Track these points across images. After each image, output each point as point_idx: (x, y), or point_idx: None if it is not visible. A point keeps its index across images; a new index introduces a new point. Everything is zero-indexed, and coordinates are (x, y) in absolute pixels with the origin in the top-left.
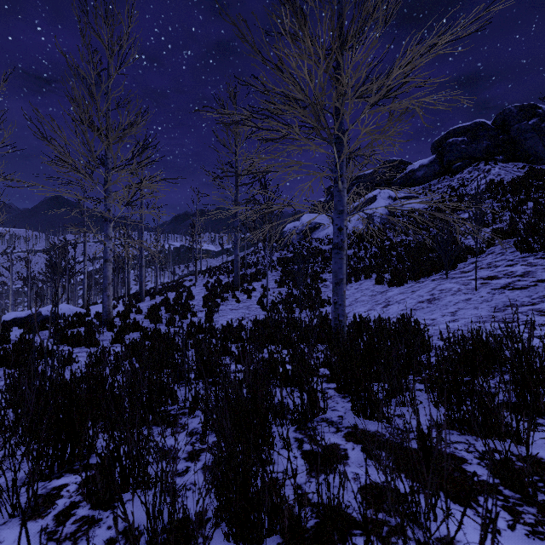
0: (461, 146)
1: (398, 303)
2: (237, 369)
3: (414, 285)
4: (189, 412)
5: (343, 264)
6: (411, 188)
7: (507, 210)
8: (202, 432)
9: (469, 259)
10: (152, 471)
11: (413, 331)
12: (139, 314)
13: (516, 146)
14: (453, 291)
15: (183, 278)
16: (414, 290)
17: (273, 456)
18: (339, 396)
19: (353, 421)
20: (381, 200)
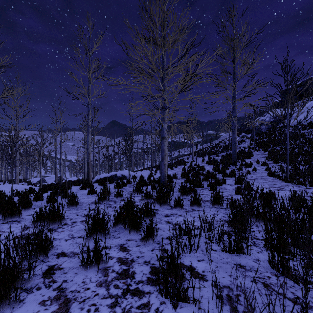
0: None
1: None
2: None
3: None
4: None
5: None
6: None
7: None
8: None
9: None
10: None
11: None
12: (175, 179)
13: None
14: None
15: (179, 157)
16: None
17: None
18: None
19: None
20: None
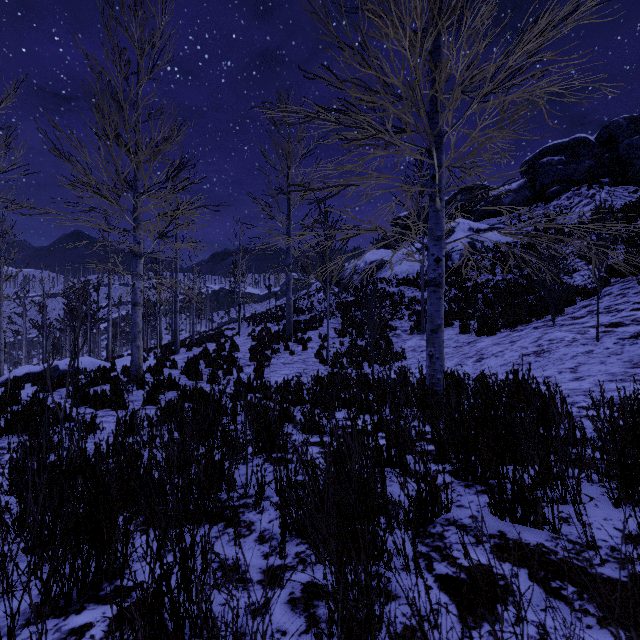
0: (557, 166)
1: (496, 356)
2: (305, 440)
3: (510, 334)
4: (254, 505)
5: (441, 305)
6: (496, 218)
7: (621, 243)
8: (281, 540)
9: (579, 302)
10: (214, 603)
11: (541, 394)
12: (174, 369)
13: (626, 166)
14: (567, 341)
15: (223, 326)
16: (513, 340)
17: (394, 584)
18: (459, 484)
19: (496, 525)
20: (460, 233)
